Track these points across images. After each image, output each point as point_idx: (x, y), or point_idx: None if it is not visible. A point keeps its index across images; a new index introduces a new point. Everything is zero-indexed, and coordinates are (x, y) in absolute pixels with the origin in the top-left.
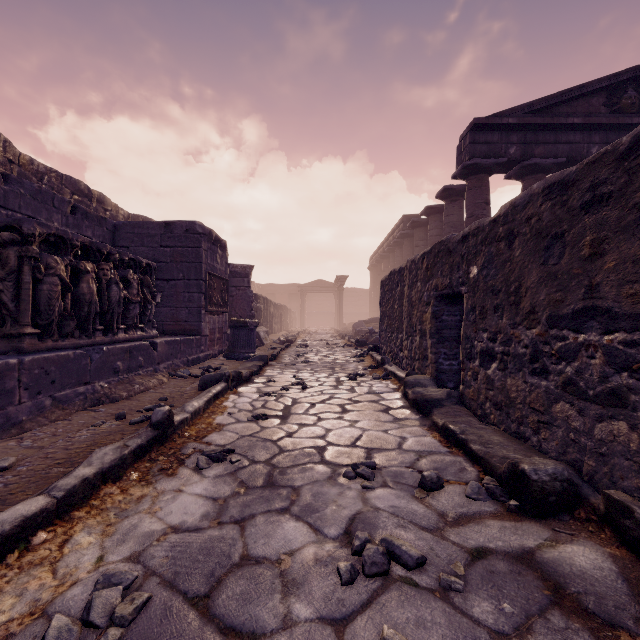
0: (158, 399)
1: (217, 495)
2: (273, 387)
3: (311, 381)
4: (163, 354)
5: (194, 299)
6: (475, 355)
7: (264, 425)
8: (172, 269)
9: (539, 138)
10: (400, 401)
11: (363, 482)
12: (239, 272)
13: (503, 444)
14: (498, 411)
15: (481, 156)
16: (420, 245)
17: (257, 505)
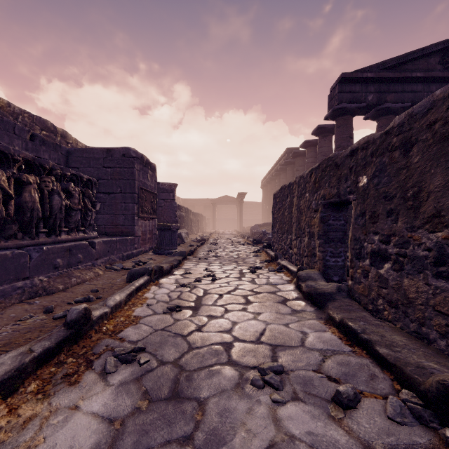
0: (90, 290)
1: (115, 413)
2: (188, 279)
3: (219, 273)
4: (101, 251)
5: (129, 208)
6: (365, 255)
7: (177, 317)
8: (112, 185)
9: (390, 88)
10: (294, 292)
11: (272, 394)
12: (166, 189)
13: (409, 347)
14: (393, 309)
15: (347, 102)
16: (299, 170)
17: (156, 431)
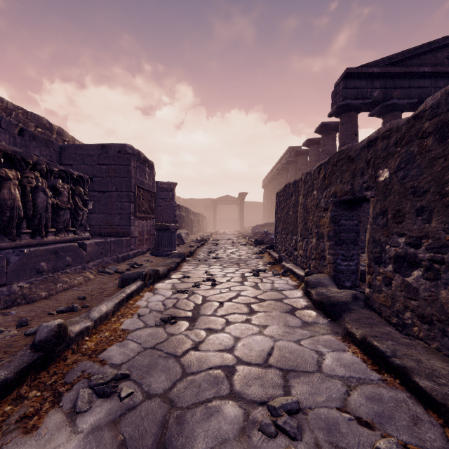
0: (77, 298)
1: None
2: (186, 283)
3: (220, 277)
4: (93, 253)
5: (125, 207)
6: (387, 260)
7: (171, 331)
8: (107, 183)
9: (396, 84)
10: (303, 300)
11: (289, 448)
12: (166, 188)
13: None
14: (426, 325)
15: (351, 98)
16: (302, 169)
17: None
